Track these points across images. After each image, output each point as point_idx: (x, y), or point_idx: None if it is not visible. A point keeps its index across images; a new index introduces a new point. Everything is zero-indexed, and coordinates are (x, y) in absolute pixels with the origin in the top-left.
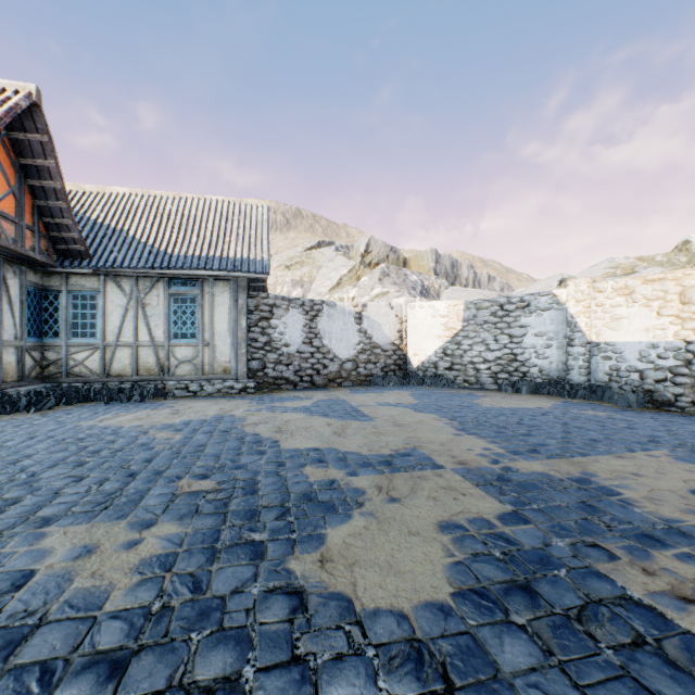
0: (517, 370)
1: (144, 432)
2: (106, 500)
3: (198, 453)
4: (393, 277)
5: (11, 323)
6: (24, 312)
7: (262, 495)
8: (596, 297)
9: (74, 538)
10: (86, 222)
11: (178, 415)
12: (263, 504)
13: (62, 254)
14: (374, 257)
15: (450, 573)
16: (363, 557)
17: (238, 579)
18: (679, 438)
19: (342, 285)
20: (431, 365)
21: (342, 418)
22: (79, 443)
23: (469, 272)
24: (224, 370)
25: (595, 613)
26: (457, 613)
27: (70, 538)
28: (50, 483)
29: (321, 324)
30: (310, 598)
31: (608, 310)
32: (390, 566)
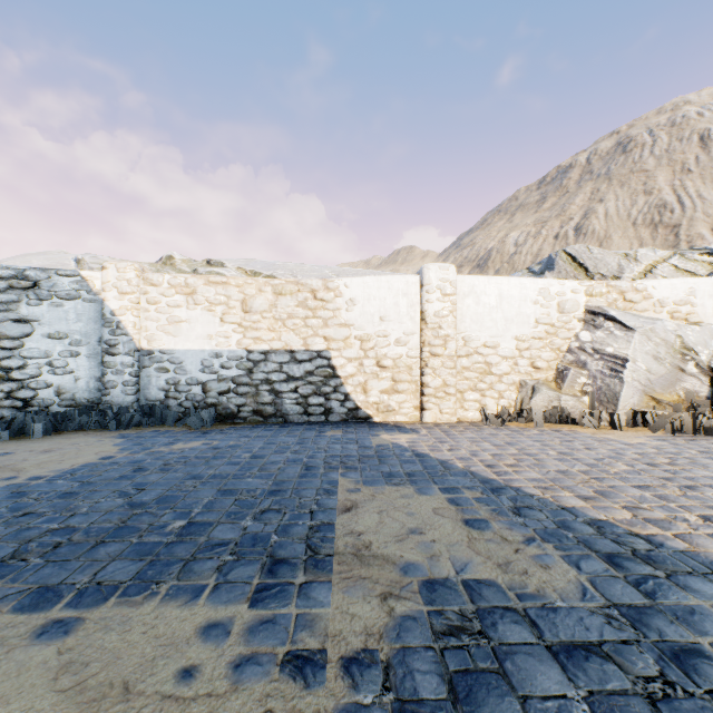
0: (13, 397)
1: None
2: None
3: None
4: None
5: None
6: None
7: None
8: (149, 291)
9: None
10: None
11: None
12: None
13: None
14: None
15: None
16: None
17: None
18: (311, 455)
19: None
20: None
21: None
22: None
23: None
24: None
25: None
26: None
27: None
28: None
29: None
30: None
31: (165, 309)
32: None
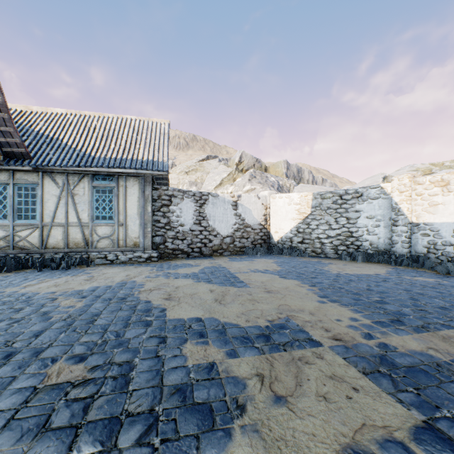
0: (353, 244)
1: (53, 299)
2: None
3: (88, 324)
4: (258, 178)
5: None
6: None
7: (131, 391)
8: (416, 188)
9: None
10: (30, 132)
11: (90, 281)
12: (128, 408)
13: (8, 155)
14: (245, 166)
15: None
16: None
17: None
18: None
19: (223, 184)
20: (288, 239)
21: (222, 284)
22: None
23: (309, 175)
24: (134, 244)
25: None
26: None
27: None
28: None
29: (208, 209)
30: None
31: (426, 198)
32: None
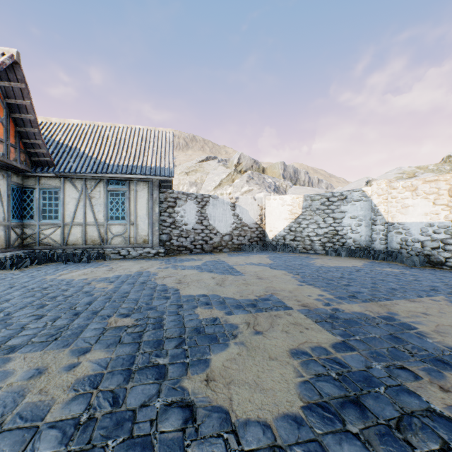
0: (338, 241)
1: (88, 283)
2: (57, 332)
3: (123, 298)
4: (256, 180)
5: (1, 209)
6: (10, 202)
7: (166, 329)
8: (391, 192)
9: (30, 362)
10: (52, 142)
11: (112, 271)
12: (166, 336)
13: (35, 164)
14: (243, 167)
15: (300, 390)
16: (237, 377)
17: (146, 395)
18: (451, 287)
19: (222, 185)
20: (281, 237)
21: (222, 273)
22: (43, 291)
23: (305, 176)
24: (143, 241)
25: (409, 423)
26: (307, 423)
27: (27, 362)
28: (19, 320)
29: (209, 210)
30: (198, 411)
31: (400, 201)
32: (256, 384)
